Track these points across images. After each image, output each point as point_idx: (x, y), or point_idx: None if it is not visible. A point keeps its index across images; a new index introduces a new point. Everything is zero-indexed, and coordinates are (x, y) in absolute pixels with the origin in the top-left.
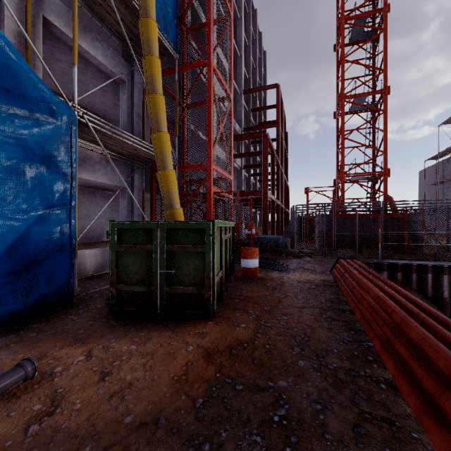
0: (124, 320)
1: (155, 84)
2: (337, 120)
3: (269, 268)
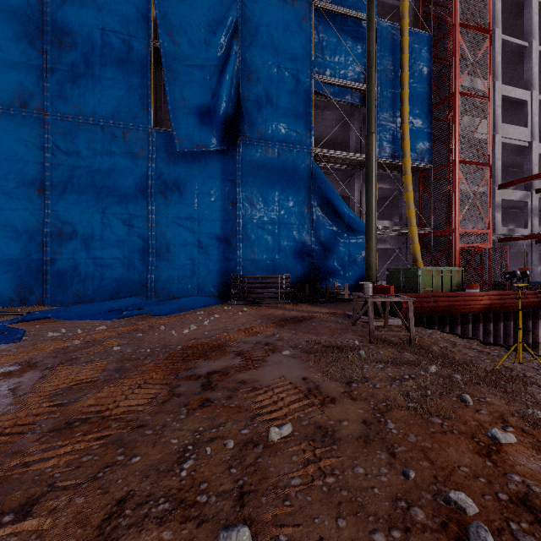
0: None
1: (409, 205)
2: None
3: None
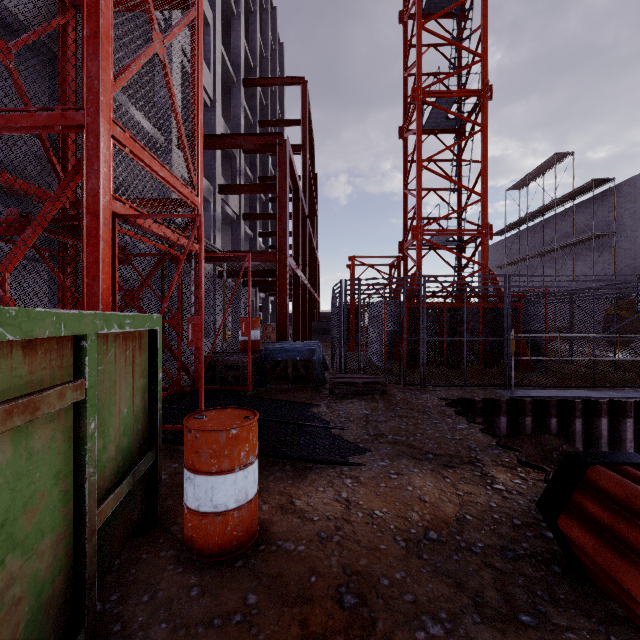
0: None
1: None
2: (404, 140)
3: (297, 459)
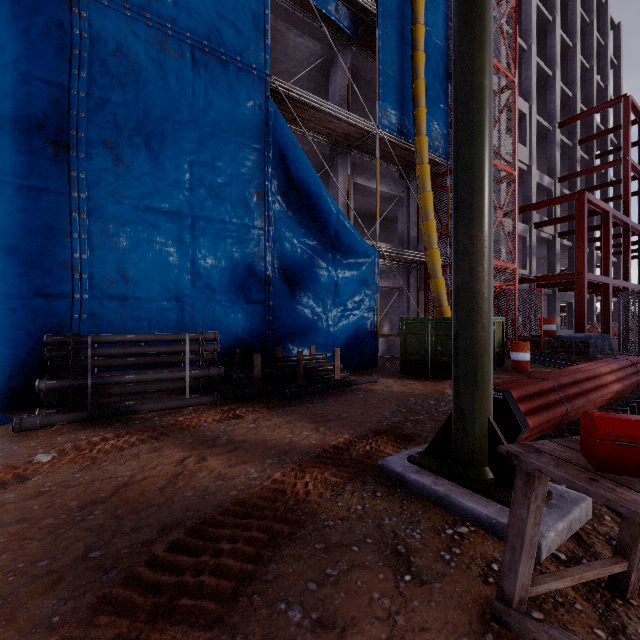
0: (409, 376)
1: (428, 213)
2: None
3: (551, 366)
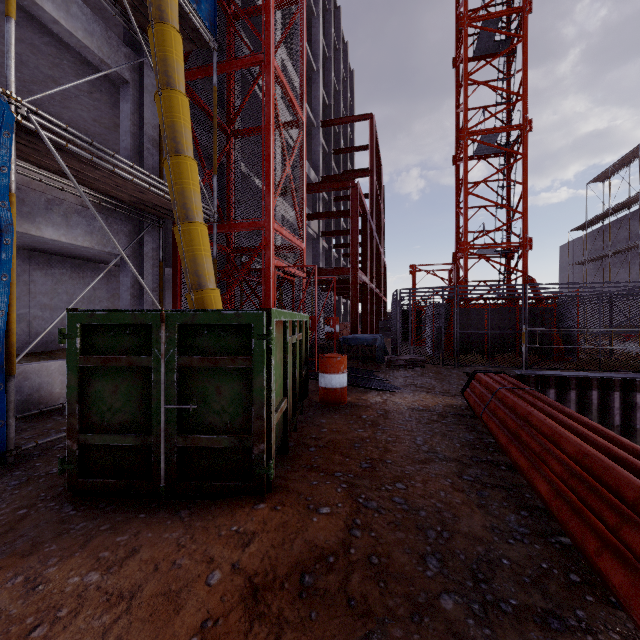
0: (93, 504)
1: (171, 75)
2: (456, 167)
3: (363, 387)
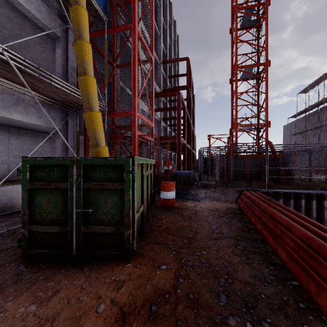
0: (36, 264)
1: (81, 32)
2: (231, 84)
3: (184, 198)
